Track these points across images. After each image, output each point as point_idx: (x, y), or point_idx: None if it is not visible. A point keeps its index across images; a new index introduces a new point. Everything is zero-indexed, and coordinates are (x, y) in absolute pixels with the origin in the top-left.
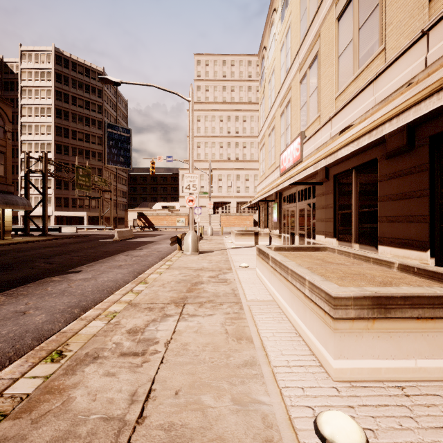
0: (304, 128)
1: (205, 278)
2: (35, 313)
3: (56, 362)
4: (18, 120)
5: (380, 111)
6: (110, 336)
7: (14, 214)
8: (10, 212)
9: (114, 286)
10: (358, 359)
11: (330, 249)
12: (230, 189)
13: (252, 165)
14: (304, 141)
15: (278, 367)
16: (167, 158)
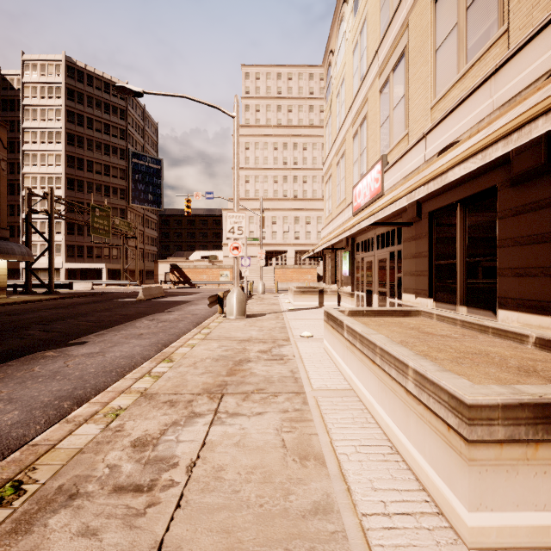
0: (385, 151)
1: (253, 354)
2: (6, 408)
3: (6, 505)
4: (19, 148)
5: (503, 117)
6: (104, 452)
7: (14, 267)
8: (5, 264)
9: (127, 365)
10: (510, 511)
11: (425, 313)
12: (286, 234)
13: (315, 204)
14: (387, 168)
15: (370, 516)
16: (207, 194)
